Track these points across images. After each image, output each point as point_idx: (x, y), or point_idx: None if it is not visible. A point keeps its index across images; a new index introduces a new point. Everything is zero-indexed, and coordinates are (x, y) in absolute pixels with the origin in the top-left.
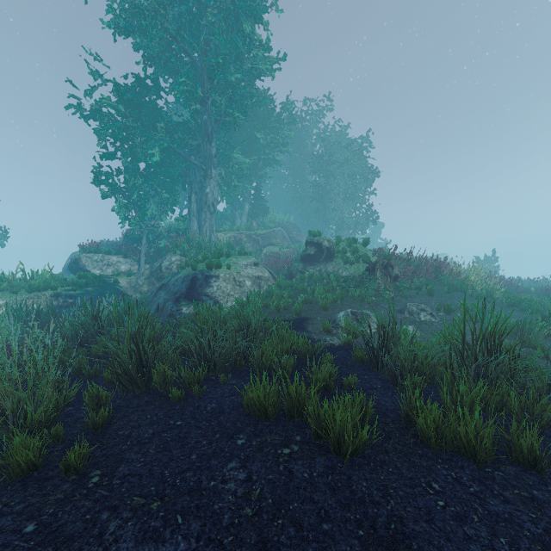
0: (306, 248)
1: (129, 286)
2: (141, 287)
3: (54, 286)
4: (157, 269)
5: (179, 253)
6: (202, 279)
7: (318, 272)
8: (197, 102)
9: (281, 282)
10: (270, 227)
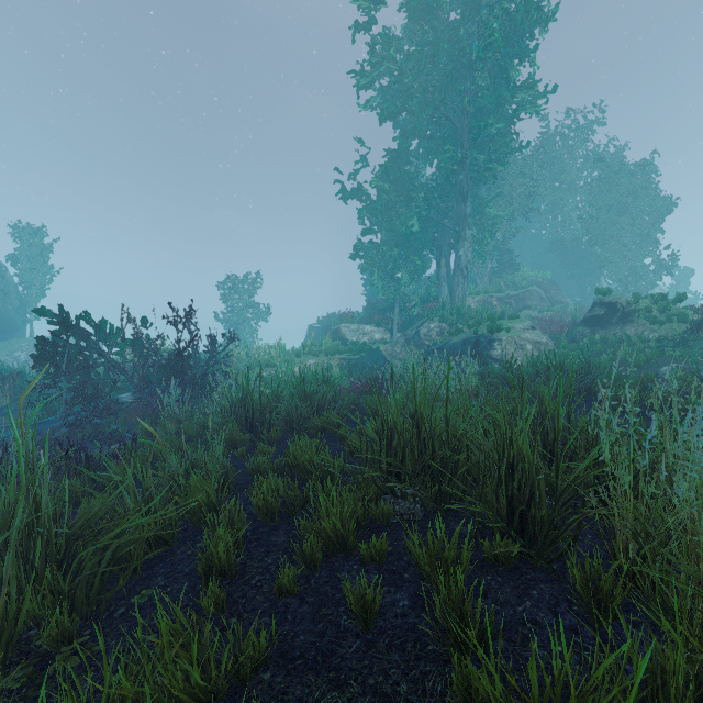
0: (593, 309)
1: (386, 353)
2: (399, 354)
3: (341, 351)
4: (413, 337)
5: (436, 320)
6: (485, 342)
7: (613, 335)
8: (454, 164)
9: (569, 346)
10: (523, 287)
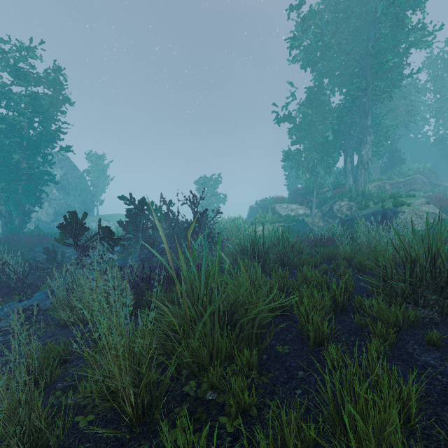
0: None
1: (308, 223)
2: (317, 223)
3: (280, 221)
4: (328, 212)
5: (345, 200)
6: (391, 213)
7: None
8: (359, 91)
9: None
10: (408, 175)
